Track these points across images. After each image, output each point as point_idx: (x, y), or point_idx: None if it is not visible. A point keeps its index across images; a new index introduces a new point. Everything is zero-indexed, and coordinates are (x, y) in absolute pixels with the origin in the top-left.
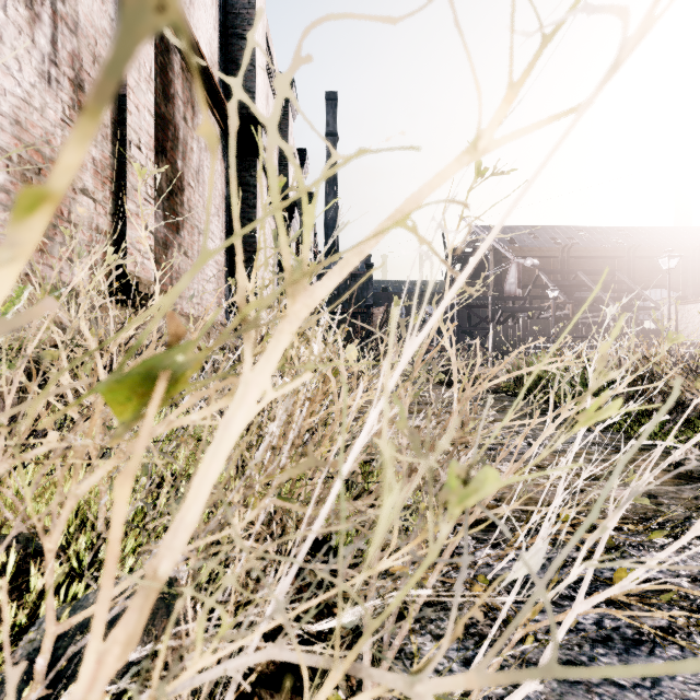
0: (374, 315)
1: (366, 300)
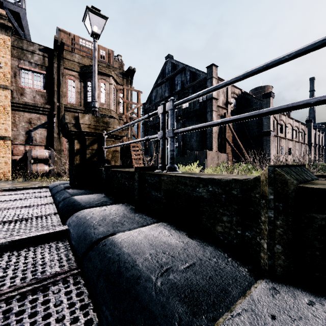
0: None
1: None
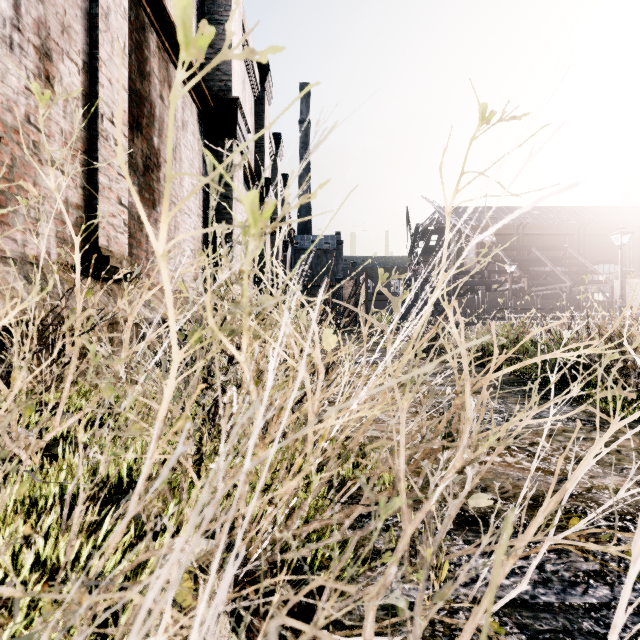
0: (344, 288)
1: (337, 274)
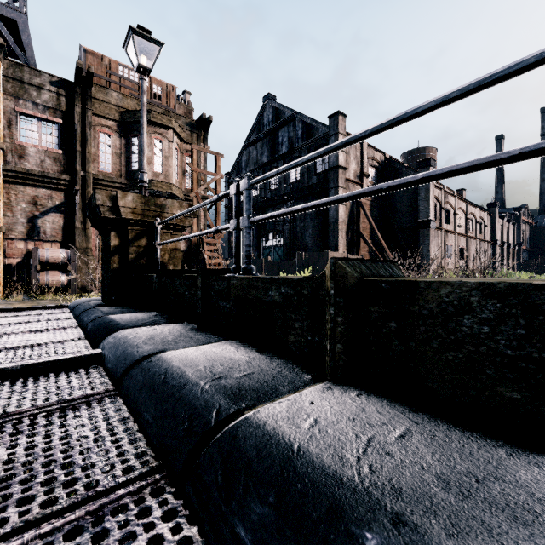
0: None
1: None
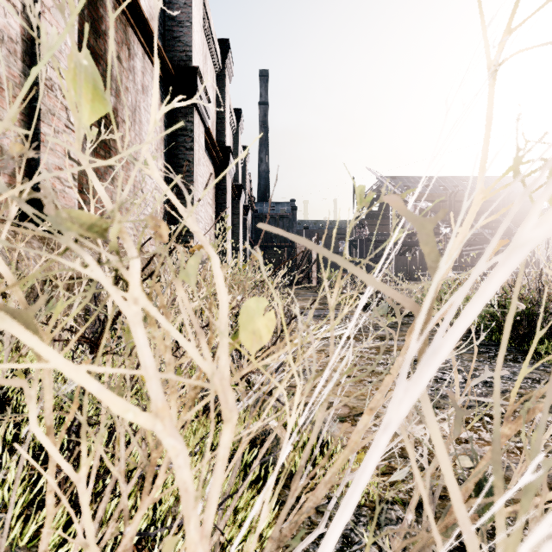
0: (298, 248)
1: None
